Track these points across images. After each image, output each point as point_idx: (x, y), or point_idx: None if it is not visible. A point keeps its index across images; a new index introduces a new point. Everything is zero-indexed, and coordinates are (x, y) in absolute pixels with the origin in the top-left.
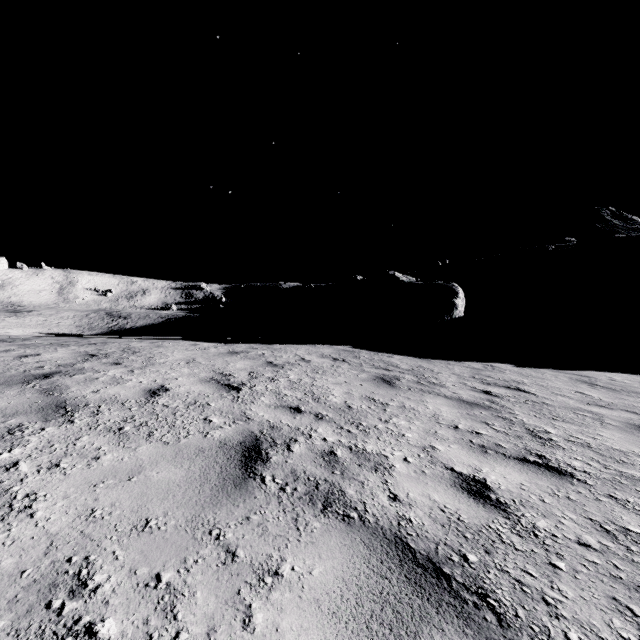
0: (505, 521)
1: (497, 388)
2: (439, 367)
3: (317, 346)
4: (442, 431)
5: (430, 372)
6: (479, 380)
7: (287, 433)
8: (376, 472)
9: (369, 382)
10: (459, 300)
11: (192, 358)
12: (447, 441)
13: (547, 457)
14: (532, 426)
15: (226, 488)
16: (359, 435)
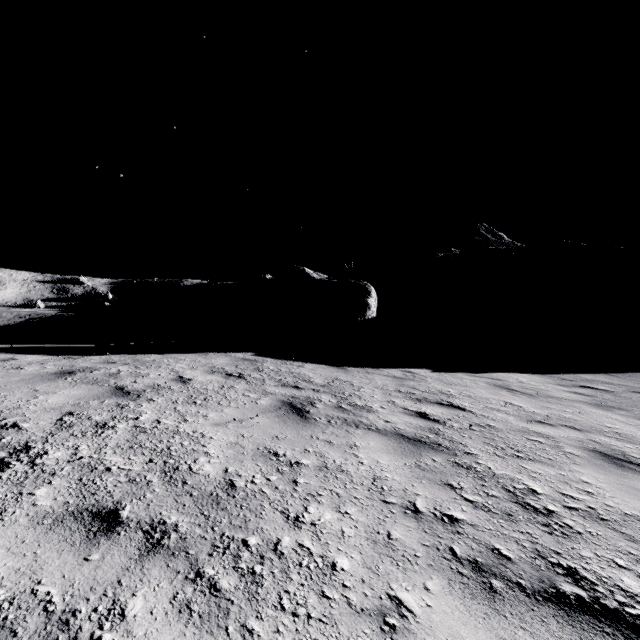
0: None
1: (431, 406)
2: (358, 378)
3: (209, 355)
4: (398, 529)
5: (350, 387)
6: (407, 395)
7: None
8: None
9: (272, 414)
10: (372, 300)
11: None
12: (416, 566)
13: (583, 574)
14: (508, 480)
15: None
16: (236, 600)
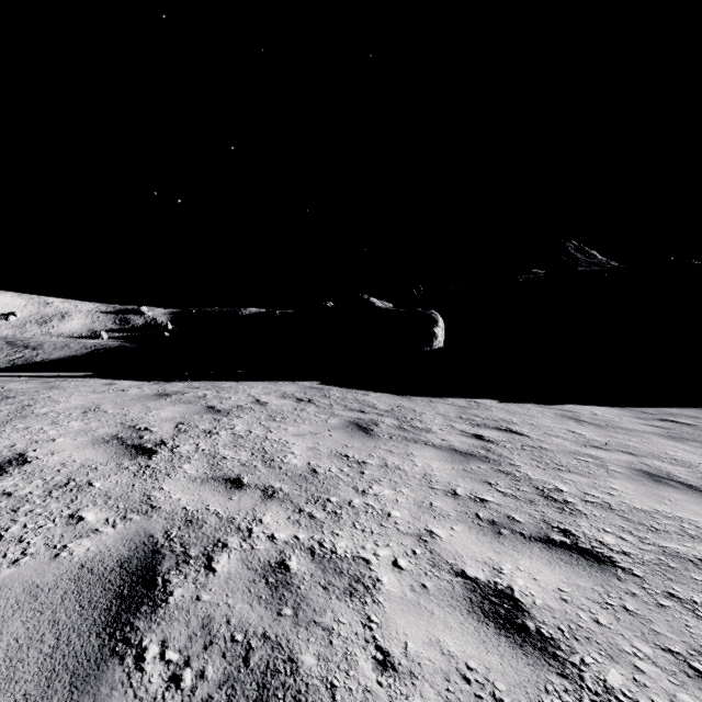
0: (563, 684)
1: (488, 430)
2: (421, 406)
3: (278, 383)
4: (439, 502)
5: (412, 413)
6: (467, 421)
7: (212, 531)
8: (352, 600)
9: (341, 430)
10: (439, 329)
11: (96, 405)
12: (448, 519)
13: (573, 532)
14: (540, 482)
15: (47, 701)
16: (326, 522)
